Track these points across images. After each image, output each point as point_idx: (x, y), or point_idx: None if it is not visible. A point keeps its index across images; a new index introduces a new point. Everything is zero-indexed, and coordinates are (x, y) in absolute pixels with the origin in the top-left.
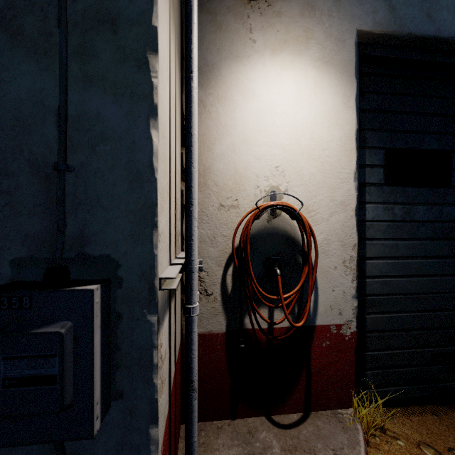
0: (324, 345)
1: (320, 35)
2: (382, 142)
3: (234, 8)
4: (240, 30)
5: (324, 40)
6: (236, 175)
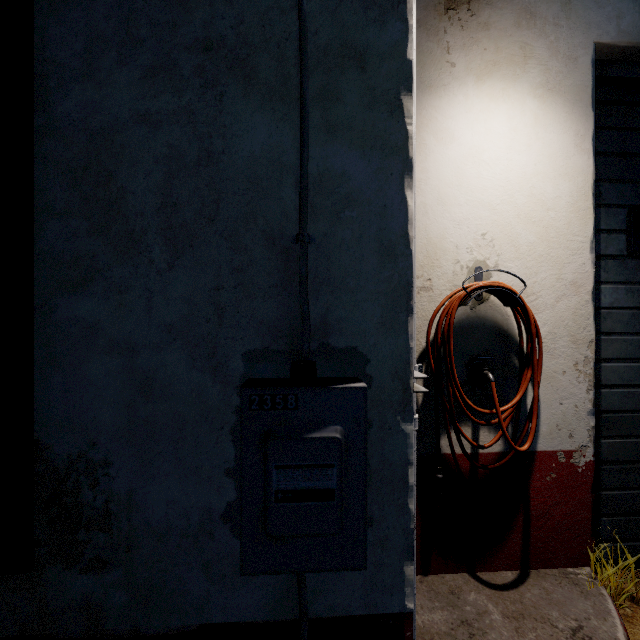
0: (548, 478)
1: (543, 53)
2: (623, 198)
3: (425, 21)
4: (434, 51)
5: (548, 59)
6: (428, 246)
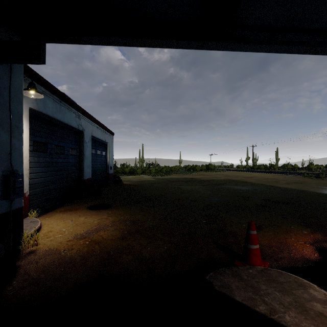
0: None
1: None
2: (32, 138)
3: None
4: None
5: None
6: None
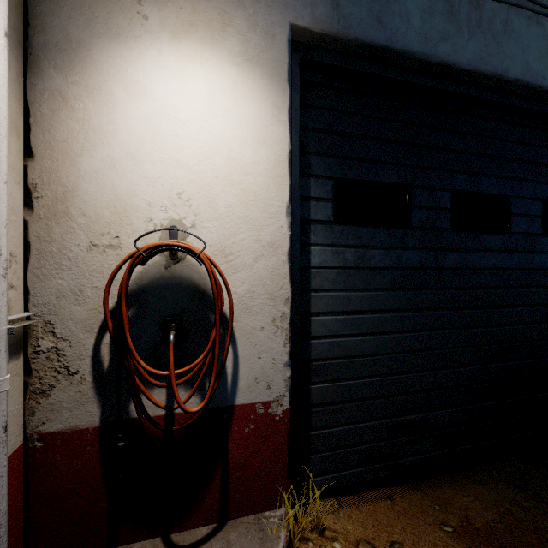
0: (247, 430)
1: (242, 23)
2: (330, 170)
3: None
4: None
5: (247, 31)
6: (117, 202)
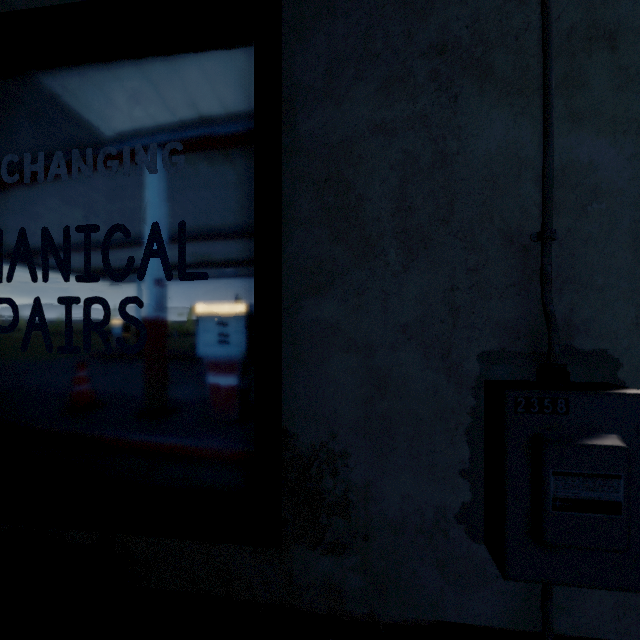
0: None
1: None
2: None
3: None
4: None
5: None
6: None
